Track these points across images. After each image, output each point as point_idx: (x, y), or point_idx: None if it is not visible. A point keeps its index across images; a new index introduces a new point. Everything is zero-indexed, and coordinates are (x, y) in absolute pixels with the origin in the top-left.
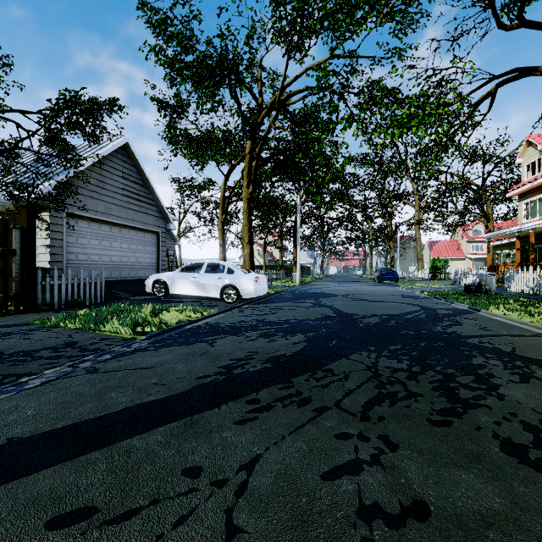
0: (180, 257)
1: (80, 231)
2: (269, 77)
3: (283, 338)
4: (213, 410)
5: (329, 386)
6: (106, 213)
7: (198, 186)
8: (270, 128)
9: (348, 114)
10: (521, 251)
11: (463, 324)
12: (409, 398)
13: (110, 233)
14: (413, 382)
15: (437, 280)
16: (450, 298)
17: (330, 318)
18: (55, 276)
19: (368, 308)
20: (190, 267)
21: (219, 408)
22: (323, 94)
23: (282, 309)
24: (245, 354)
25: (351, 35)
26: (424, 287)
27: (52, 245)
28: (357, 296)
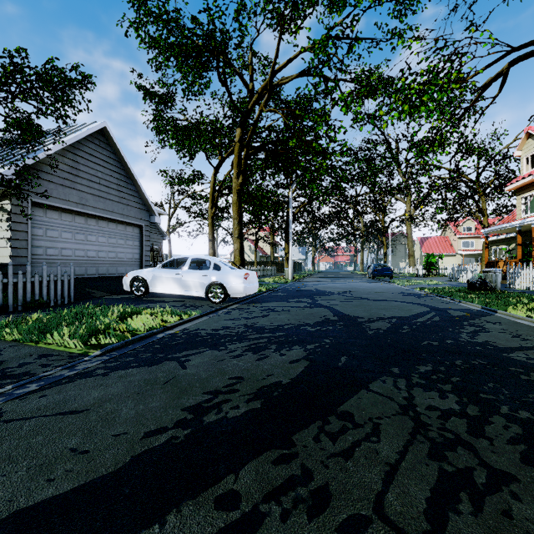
0: (170, 253)
1: (50, 223)
2: (260, 62)
3: (277, 353)
4: (150, 530)
5: (353, 454)
6: (80, 204)
7: (187, 179)
8: (261, 112)
9: (349, 91)
10: (521, 246)
11: (490, 331)
12: (498, 487)
13: (86, 225)
14: (484, 442)
15: (431, 276)
16: (457, 296)
17: (331, 323)
18: (9, 273)
19: (371, 309)
20: (180, 263)
21: (163, 524)
22: (320, 71)
23: (274, 310)
24: (225, 382)
25: (348, 14)
26: (422, 284)
27: (13, 237)
28: (355, 294)
